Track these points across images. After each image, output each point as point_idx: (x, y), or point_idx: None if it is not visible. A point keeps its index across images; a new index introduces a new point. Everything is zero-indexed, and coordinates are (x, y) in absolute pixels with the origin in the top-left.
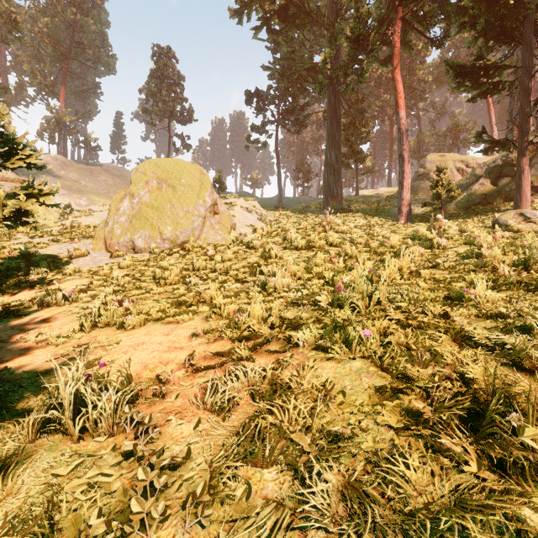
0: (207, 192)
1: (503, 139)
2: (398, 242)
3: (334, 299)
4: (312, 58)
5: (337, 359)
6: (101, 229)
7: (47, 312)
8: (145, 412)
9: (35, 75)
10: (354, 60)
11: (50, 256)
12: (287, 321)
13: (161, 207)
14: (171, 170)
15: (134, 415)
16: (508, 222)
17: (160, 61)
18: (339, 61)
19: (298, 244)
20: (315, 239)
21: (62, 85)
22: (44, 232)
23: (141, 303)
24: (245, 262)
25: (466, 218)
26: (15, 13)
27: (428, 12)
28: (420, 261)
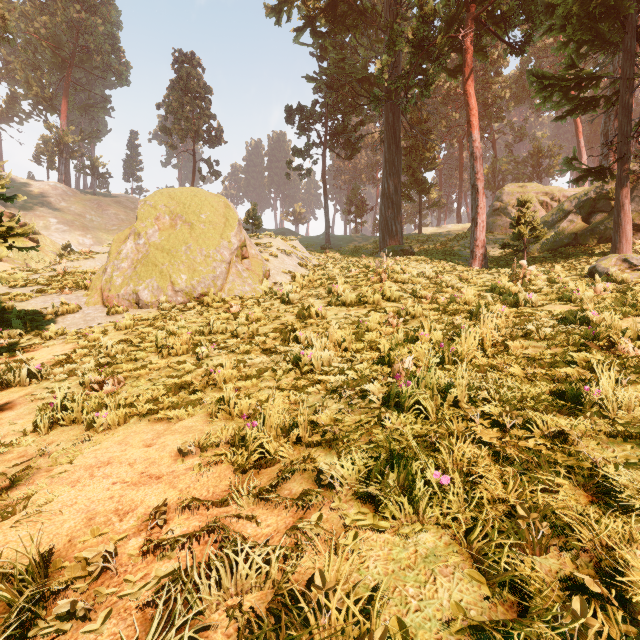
0: (233, 231)
1: (599, 166)
2: (473, 297)
3: (391, 394)
4: (366, 67)
5: (393, 526)
6: (98, 277)
7: (4, 395)
8: None
9: (30, 85)
10: (417, 70)
11: (30, 313)
12: (322, 427)
13: (174, 249)
14: (188, 202)
15: None
16: (609, 270)
17: (183, 70)
18: (398, 71)
19: (346, 298)
20: (368, 292)
21: (64, 98)
22: (28, 280)
23: (132, 383)
24: (277, 323)
25: (553, 262)
26: (2, 8)
27: (506, 11)
28: (506, 326)
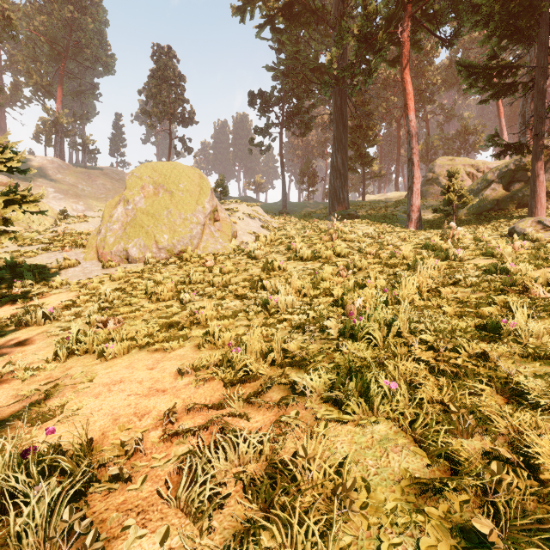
0: (206, 198)
1: (517, 142)
2: (410, 253)
3: (346, 328)
4: (317, 58)
5: (354, 420)
6: (93, 237)
7: (24, 333)
8: (97, 507)
9: (31, 75)
10: (361, 60)
11: (38, 267)
12: (290, 354)
13: (158, 213)
14: (168, 174)
15: (76, 525)
16: (525, 230)
17: (161, 61)
18: (345, 61)
19: (303, 254)
20: (322, 249)
21: (59, 85)
22: (34, 239)
23: (129, 323)
24: (246, 274)
25: (478, 225)
26: (8, 9)
27: (438, 10)
28: (438, 276)
